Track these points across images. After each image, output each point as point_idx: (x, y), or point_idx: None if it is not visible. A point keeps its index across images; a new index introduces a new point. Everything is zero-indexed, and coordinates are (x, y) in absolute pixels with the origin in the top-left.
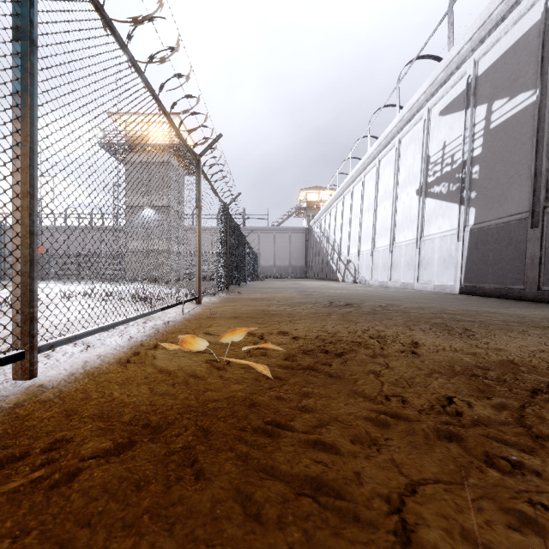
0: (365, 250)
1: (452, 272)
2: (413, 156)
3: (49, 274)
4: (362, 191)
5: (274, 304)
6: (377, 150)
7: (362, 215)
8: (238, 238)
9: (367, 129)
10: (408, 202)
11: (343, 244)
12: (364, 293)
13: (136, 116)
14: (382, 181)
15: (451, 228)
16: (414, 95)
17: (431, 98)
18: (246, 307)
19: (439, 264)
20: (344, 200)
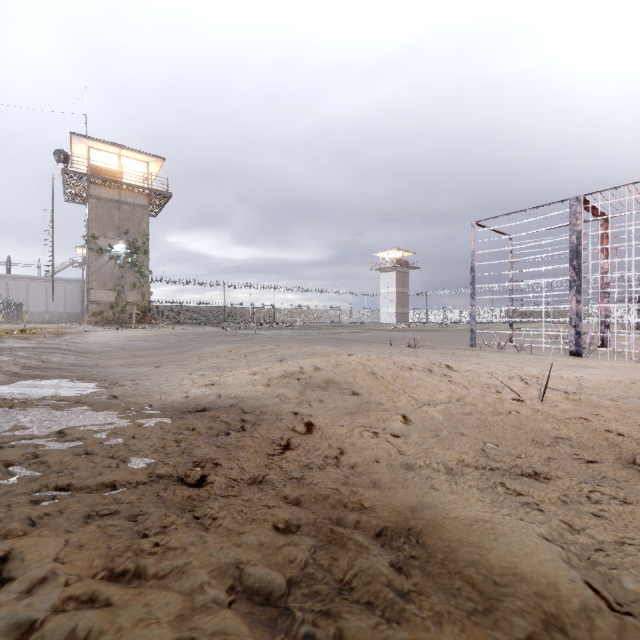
0: None
1: None
2: None
3: None
4: None
5: None
6: None
7: None
8: None
9: None
10: None
11: None
12: None
13: None
14: None
15: None
16: None
17: None
18: None
19: None
20: None
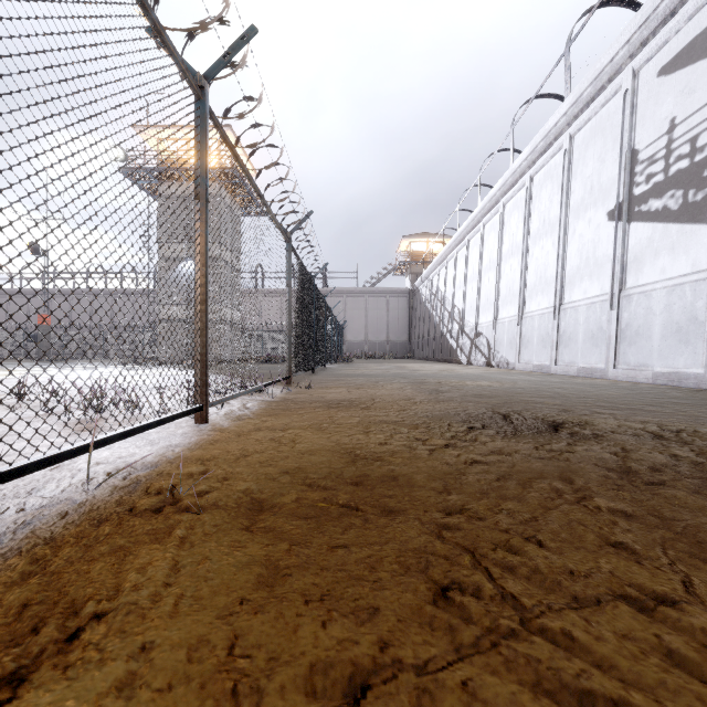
0: (507, 317)
1: (699, 349)
2: (601, 157)
3: (63, 354)
4: (500, 228)
5: (378, 422)
6: (529, 160)
7: (500, 264)
8: (312, 295)
9: (509, 132)
10: (591, 233)
11: (468, 310)
12: (536, 389)
13: (172, 129)
14: (536, 208)
15: (694, 270)
16: (605, 52)
17: (639, 50)
18: (310, 437)
19: (665, 336)
20: (469, 245)
